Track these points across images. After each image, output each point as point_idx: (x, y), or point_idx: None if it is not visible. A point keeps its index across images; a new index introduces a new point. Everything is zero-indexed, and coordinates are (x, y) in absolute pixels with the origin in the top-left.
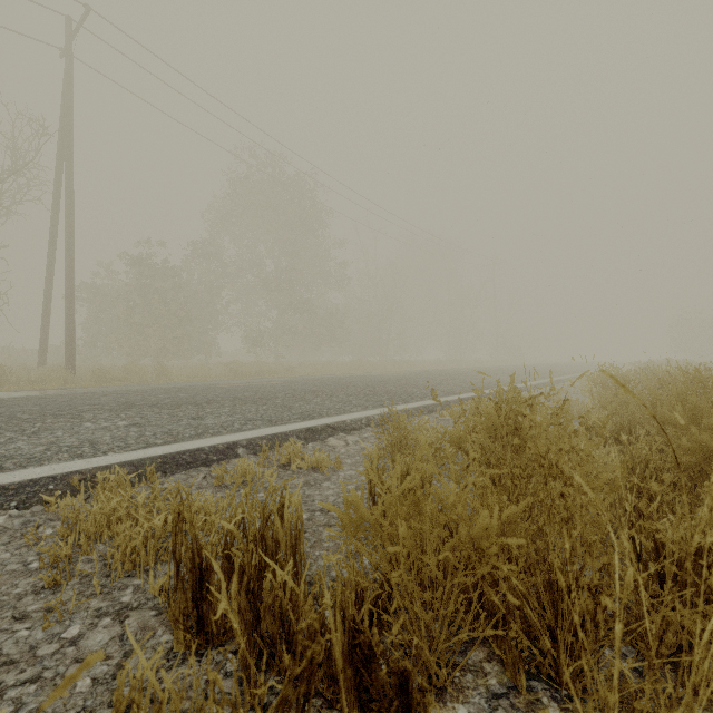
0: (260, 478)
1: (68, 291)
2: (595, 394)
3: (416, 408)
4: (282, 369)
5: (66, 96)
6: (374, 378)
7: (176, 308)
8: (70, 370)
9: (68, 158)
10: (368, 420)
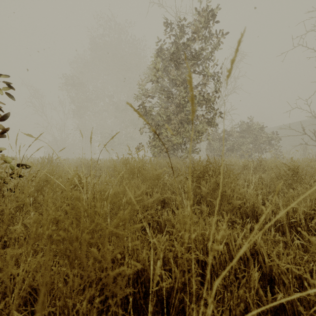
0: None
1: None
2: None
3: None
4: None
5: None
6: None
7: None
8: None
9: None
10: None
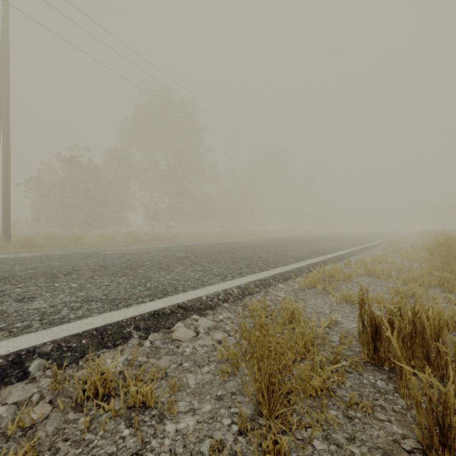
0: (13, 453)
1: (5, 178)
2: (413, 259)
3: (272, 276)
4: (169, 237)
5: (3, 32)
6: (235, 244)
7: (95, 193)
8: (4, 238)
9: (5, 79)
10: (225, 294)
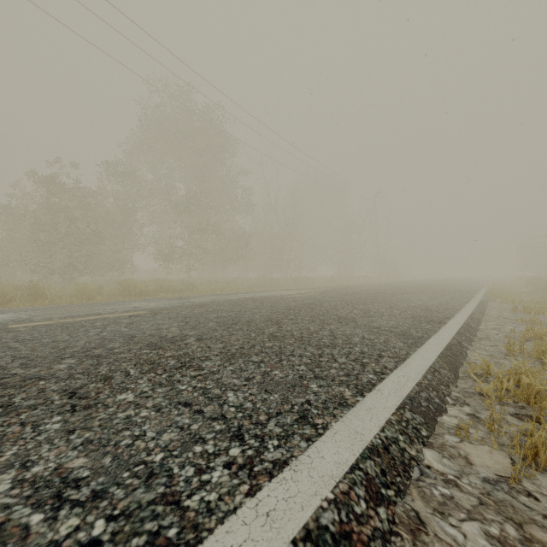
0: None
1: None
2: None
3: (398, 420)
4: (183, 286)
5: None
6: (278, 301)
7: (83, 226)
8: None
9: None
10: None
